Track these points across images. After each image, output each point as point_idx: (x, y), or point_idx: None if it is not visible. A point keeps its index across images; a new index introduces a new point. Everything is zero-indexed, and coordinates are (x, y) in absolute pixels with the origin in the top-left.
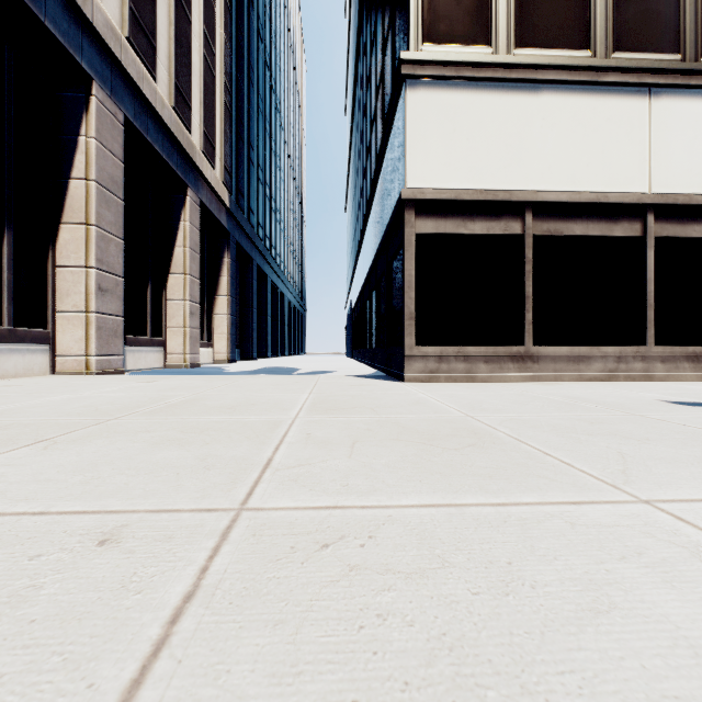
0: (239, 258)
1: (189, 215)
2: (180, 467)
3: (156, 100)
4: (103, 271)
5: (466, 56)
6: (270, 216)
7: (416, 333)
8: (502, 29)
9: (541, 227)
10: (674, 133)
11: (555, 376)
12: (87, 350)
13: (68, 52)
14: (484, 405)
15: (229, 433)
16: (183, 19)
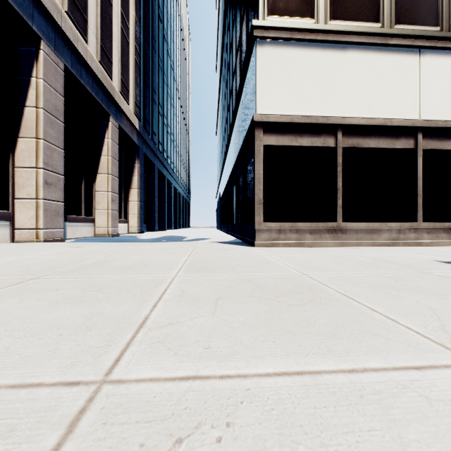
0: (146, 164)
1: (111, 134)
2: (65, 327)
3: (87, 55)
4: (49, 171)
5: (297, 24)
6: (167, 137)
7: (263, 214)
8: (322, 7)
9: (347, 142)
10: (435, 79)
11: (357, 243)
12: (37, 225)
13: (22, 18)
14: (313, 265)
15: (120, 291)
16: (107, 2)
